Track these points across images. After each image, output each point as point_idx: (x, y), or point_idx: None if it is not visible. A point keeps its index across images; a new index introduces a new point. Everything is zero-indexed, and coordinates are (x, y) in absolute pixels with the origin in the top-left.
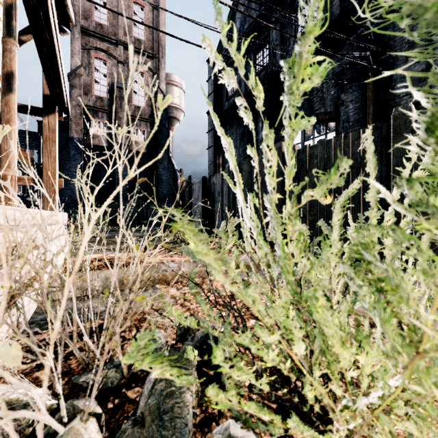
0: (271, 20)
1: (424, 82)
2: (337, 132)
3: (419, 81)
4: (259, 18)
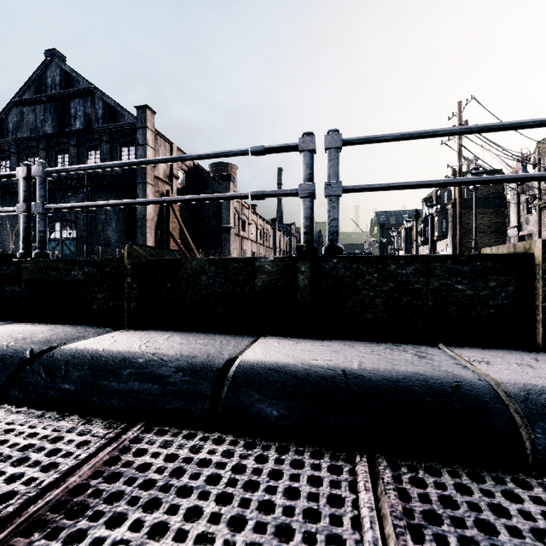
0: (40, 146)
1: (105, 223)
2: (76, 232)
3: (104, 222)
4: (30, 139)
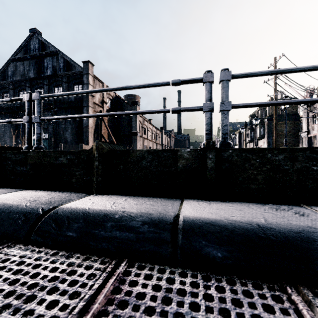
0: (26, 85)
1: (64, 130)
2: (48, 135)
3: (64, 129)
4: (21, 81)
